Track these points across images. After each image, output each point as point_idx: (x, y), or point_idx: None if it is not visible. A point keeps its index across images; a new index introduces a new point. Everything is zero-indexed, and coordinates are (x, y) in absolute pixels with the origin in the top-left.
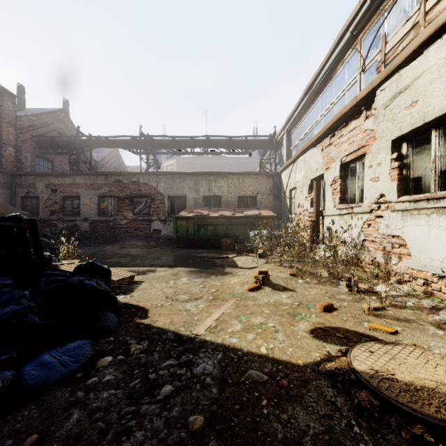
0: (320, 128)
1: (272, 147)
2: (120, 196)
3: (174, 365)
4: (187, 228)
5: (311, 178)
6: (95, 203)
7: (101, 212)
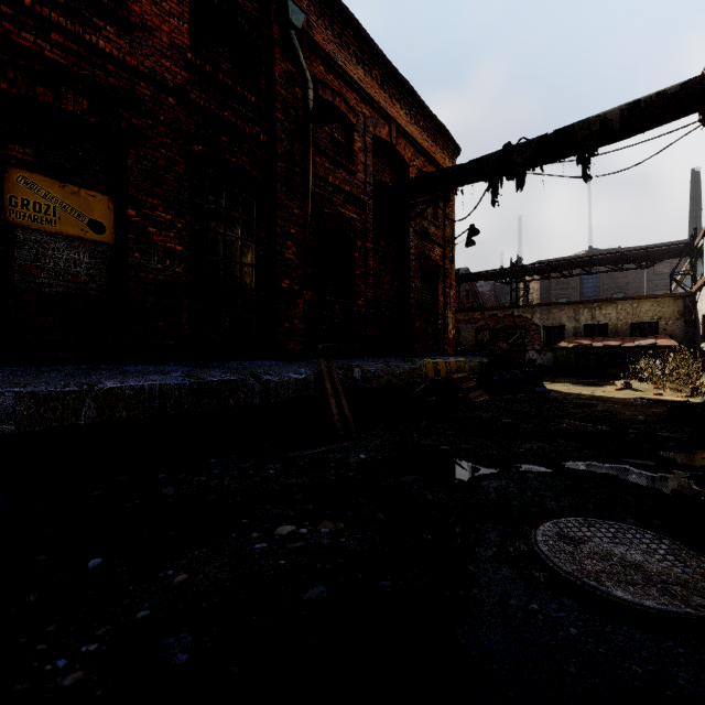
0: None
1: (692, 254)
2: (495, 329)
3: (575, 395)
4: (567, 358)
5: None
6: (473, 336)
7: (477, 344)
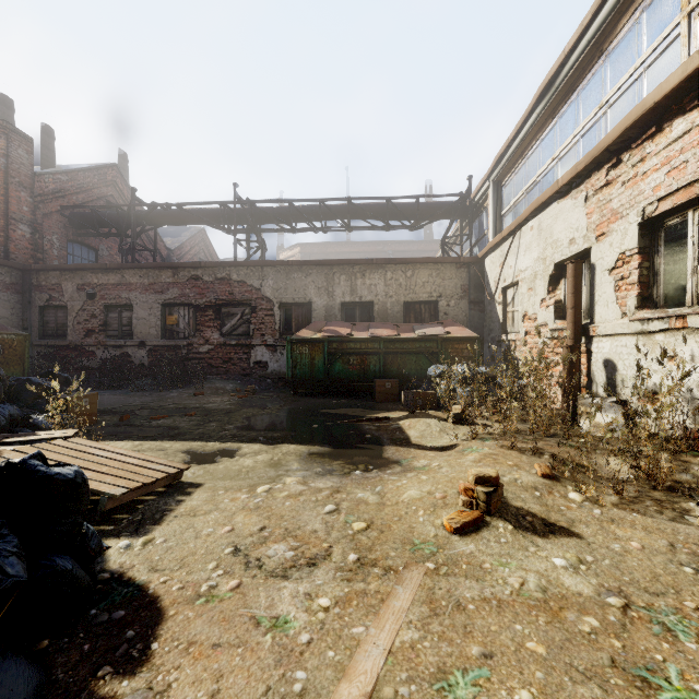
0: (571, 162)
1: (465, 215)
2: (199, 305)
3: None
4: (312, 361)
5: (555, 261)
6: (158, 317)
7: (167, 332)
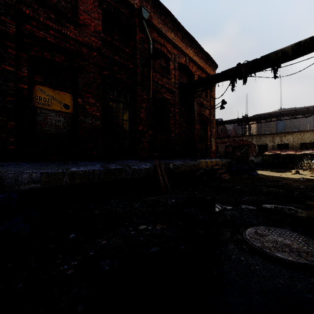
0: None
1: None
2: (234, 146)
3: (271, 176)
4: (268, 159)
5: None
6: (224, 149)
7: (226, 153)
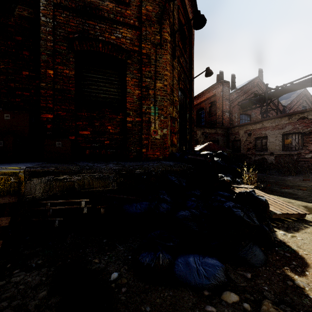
0: None
1: None
2: (305, 132)
3: None
4: None
5: None
6: (279, 140)
7: (285, 148)
